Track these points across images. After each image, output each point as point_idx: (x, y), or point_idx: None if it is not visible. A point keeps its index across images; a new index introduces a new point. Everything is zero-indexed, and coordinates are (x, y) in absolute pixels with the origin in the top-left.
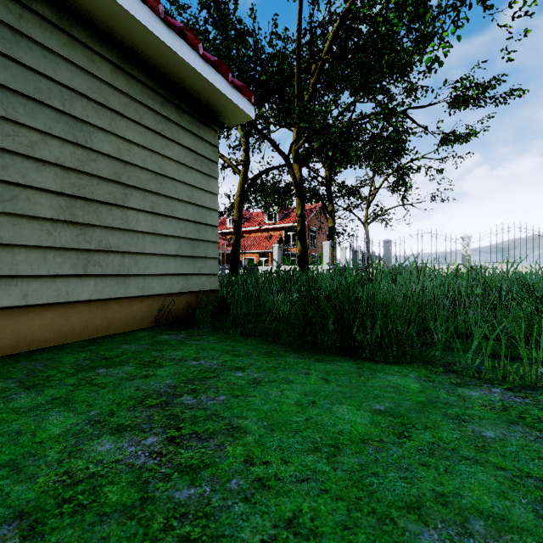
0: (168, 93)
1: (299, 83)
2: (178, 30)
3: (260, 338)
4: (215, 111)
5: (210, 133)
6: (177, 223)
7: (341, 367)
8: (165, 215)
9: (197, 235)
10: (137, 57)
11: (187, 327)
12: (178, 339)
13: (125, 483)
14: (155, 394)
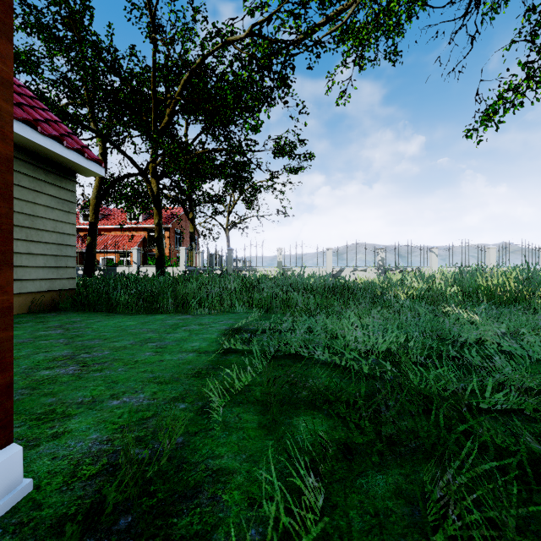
0: (38, 162)
1: (155, 112)
2: (50, 136)
3: (105, 312)
4: (74, 170)
5: (70, 183)
6: (45, 245)
7: (139, 316)
8: (36, 241)
9: (60, 252)
10: (17, 145)
11: (55, 311)
12: (52, 315)
13: (56, 334)
14: (53, 326)
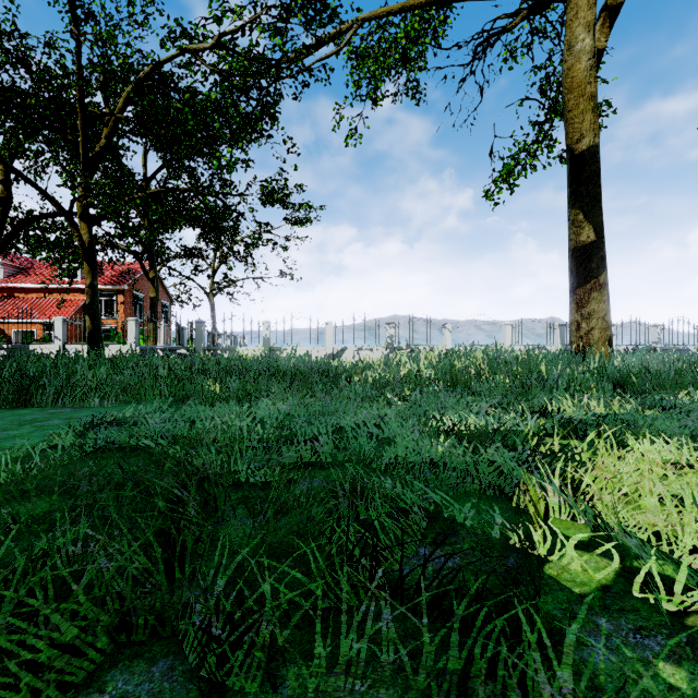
0: None
1: (84, 130)
2: None
3: None
4: None
5: None
6: None
7: None
8: None
9: None
10: None
11: None
12: None
13: None
14: None
